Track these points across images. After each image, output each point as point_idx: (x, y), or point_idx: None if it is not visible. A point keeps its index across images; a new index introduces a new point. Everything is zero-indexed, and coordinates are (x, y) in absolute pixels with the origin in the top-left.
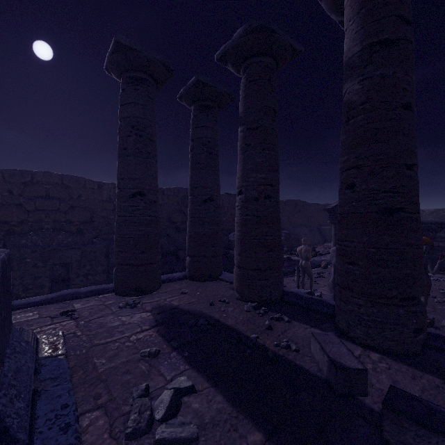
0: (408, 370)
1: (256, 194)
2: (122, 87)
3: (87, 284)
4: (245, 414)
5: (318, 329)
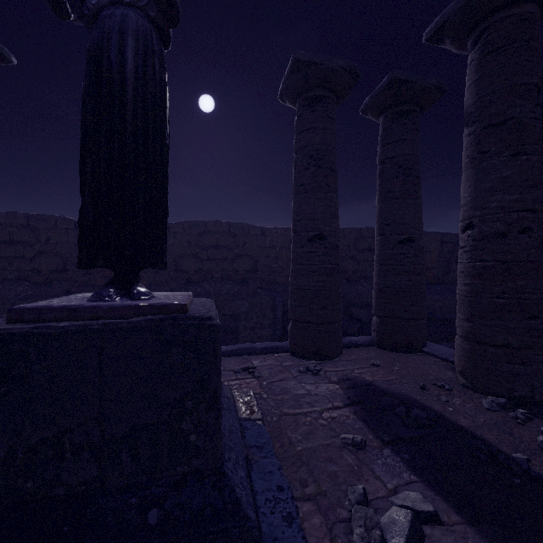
0: None
1: (502, 227)
2: (298, 114)
3: (254, 338)
4: None
5: None
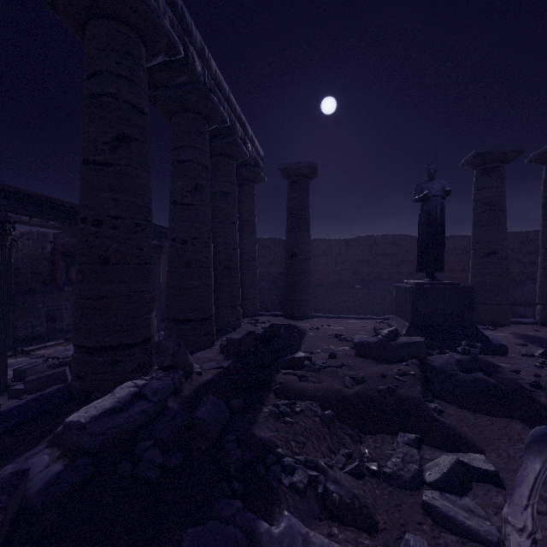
0: None
1: None
2: (476, 178)
3: None
4: None
5: None
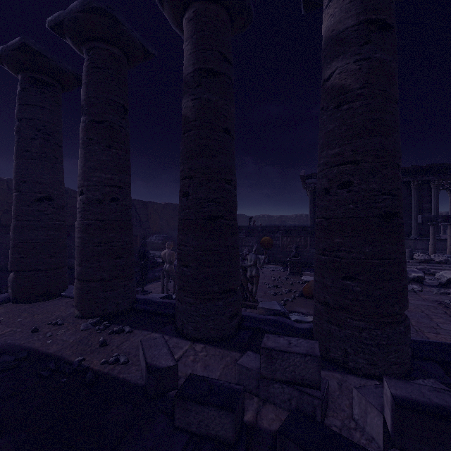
0: (220, 353)
1: (101, 196)
2: None
3: None
4: None
5: (159, 333)
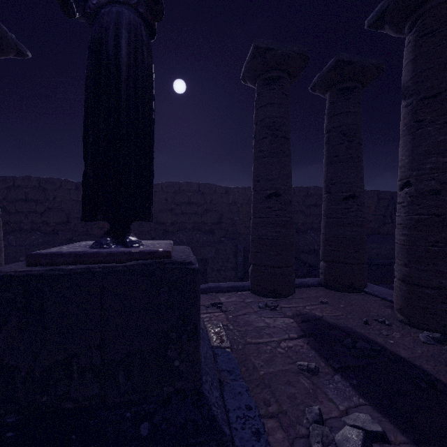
0: None
1: (437, 185)
2: (257, 92)
3: (219, 279)
4: None
5: None
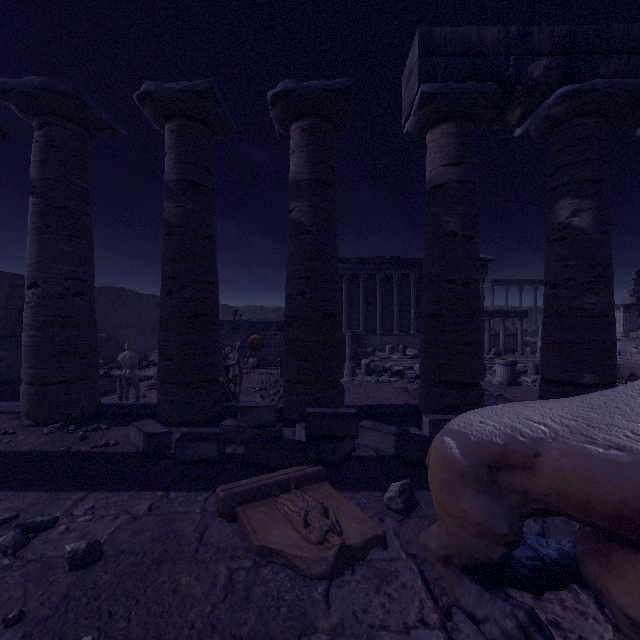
0: (205, 430)
1: (62, 290)
2: None
3: None
4: (66, 490)
5: None
